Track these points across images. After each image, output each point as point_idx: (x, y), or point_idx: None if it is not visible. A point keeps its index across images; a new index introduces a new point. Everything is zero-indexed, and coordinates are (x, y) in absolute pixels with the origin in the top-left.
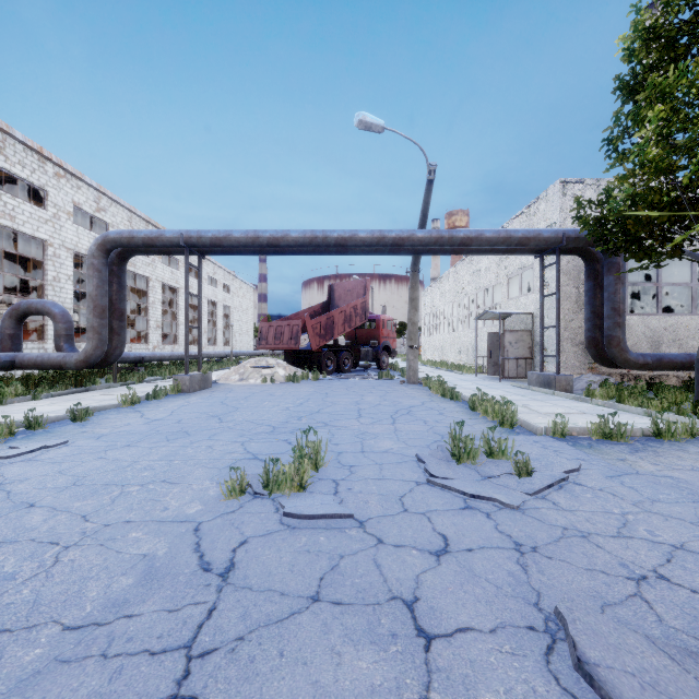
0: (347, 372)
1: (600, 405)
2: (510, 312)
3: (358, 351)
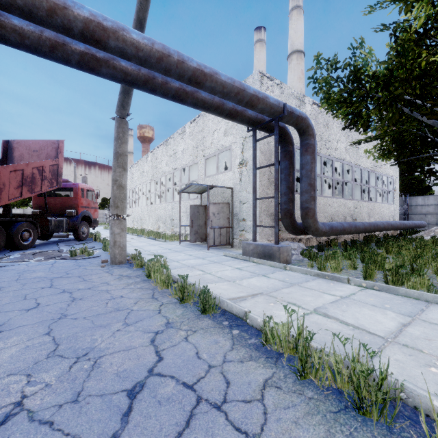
0: (28, 248)
1: (365, 287)
2: (216, 185)
3: (46, 221)
